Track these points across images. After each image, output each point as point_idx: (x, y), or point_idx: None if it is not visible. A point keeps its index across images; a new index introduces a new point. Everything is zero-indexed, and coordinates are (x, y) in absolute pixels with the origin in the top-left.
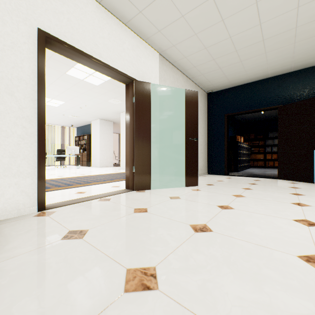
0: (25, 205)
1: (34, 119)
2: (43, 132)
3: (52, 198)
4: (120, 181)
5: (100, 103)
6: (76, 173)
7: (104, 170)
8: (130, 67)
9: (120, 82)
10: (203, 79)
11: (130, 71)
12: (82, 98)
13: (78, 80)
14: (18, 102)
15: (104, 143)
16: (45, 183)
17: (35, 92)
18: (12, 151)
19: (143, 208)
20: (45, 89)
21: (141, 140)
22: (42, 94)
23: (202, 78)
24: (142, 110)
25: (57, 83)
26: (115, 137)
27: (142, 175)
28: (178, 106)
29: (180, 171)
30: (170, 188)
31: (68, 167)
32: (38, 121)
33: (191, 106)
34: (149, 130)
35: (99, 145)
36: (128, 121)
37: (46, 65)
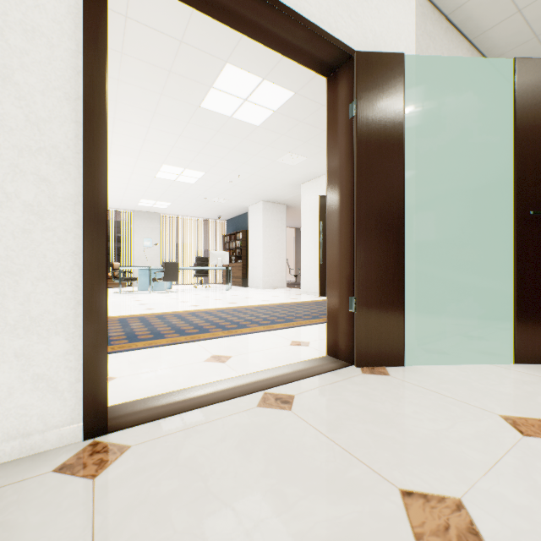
0: (48, 420)
1: (75, 157)
2: (98, 194)
3: (152, 372)
4: (308, 327)
5: (263, 166)
6: (222, 300)
7: (270, 294)
8: (343, 20)
9: (305, 109)
10: (530, 56)
11: (342, 31)
12: (232, 161)
13: (222, 120)
14: (26, 101)
15: (270, 246)
16: (106, 352)
17: (78, 73)
18: (4, 253)
19: (441, 497)
20: (104, 65)
21: (376, 221)
22: (97, 78)
23: (530, 52)
24: (379, 134)
25: (189, 134)
26: (289, 235)
27: (377, 323)
28: (461, 132)
29: (465, 308)
30: (463, 366)
31: (212, 287)
32: (83, 162)
33: (534, 108)
34: (398, 191)
35: (262, 249)
36: (334, 173)
37: (166, 94)
